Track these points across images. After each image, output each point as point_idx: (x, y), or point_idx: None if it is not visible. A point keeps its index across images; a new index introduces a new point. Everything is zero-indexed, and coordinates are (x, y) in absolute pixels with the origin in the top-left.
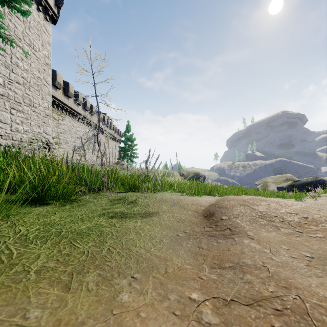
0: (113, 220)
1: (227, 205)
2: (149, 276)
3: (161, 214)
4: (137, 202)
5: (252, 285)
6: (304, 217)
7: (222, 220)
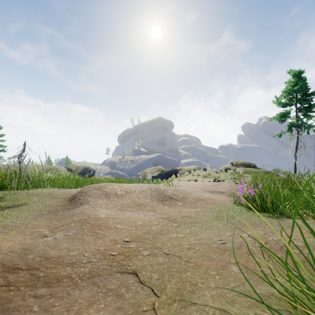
0: None
1: (87, 190)
2: (14, 230)
3: (30, 204)
4: (4, 198)
5: (73, 219)
6: (126, 191)
7: (79, 200)
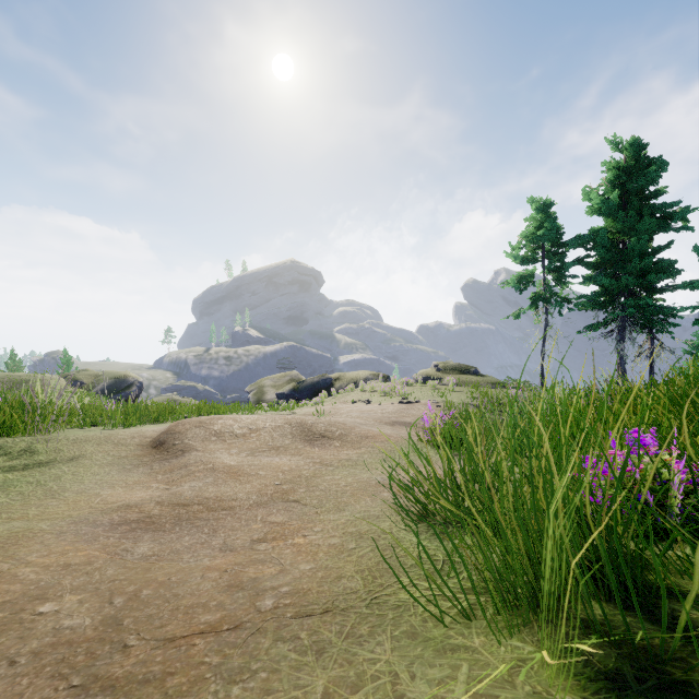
0: (22, 473)
1: (182, 430)
2: (115, 486)
3: (90, 456)
4: (35, 449)
5: (191, 470)
6: (250, 428)
7: (175, 446)
